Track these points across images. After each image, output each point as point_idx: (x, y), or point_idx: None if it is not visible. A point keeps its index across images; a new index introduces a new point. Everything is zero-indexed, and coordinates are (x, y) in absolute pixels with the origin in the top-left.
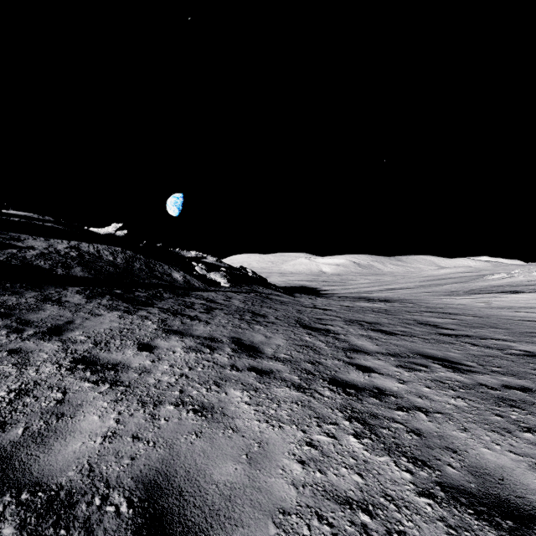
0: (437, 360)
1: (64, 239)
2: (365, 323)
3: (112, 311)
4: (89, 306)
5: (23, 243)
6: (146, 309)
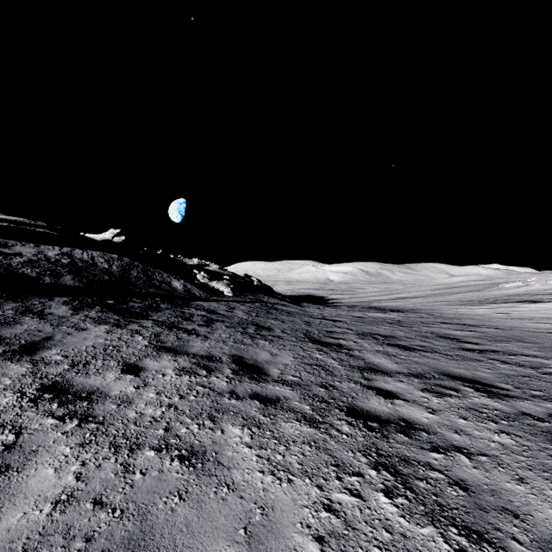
0: (467, 382)
1: (56, 246)
2: (380, 337)
3: (100, 324)
4: (74, 318)
5: (9, 249)
6: (139, 322)
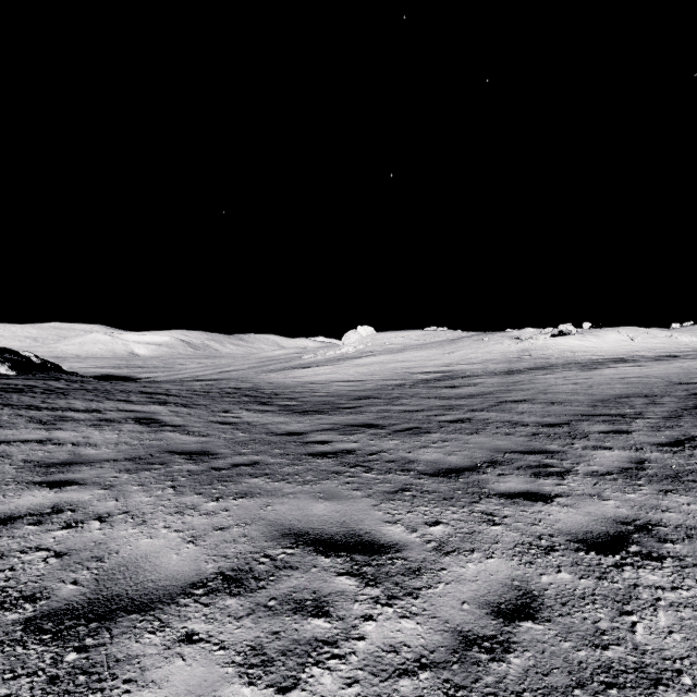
0: (228, 397)
1: None
2: (194, 390)
3: None
4: None
5: None
6: None
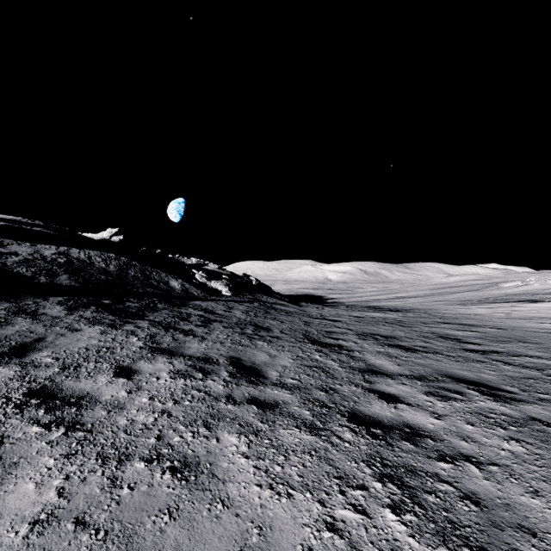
0: (472, 384)
1: (53, 245)
2: (380, 337)
3: (94, 325)
4: (68, 319)
5: (5, 248)
6: (135, 322)
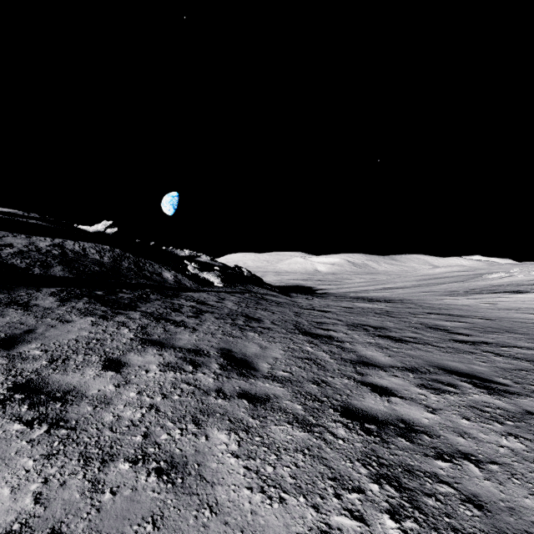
0: (464, 376)
1: (48, 237)
2: (370, 328)
3: (86, 316)
4: (60, 310)
5: (0, 240)
6: (127, 313)
